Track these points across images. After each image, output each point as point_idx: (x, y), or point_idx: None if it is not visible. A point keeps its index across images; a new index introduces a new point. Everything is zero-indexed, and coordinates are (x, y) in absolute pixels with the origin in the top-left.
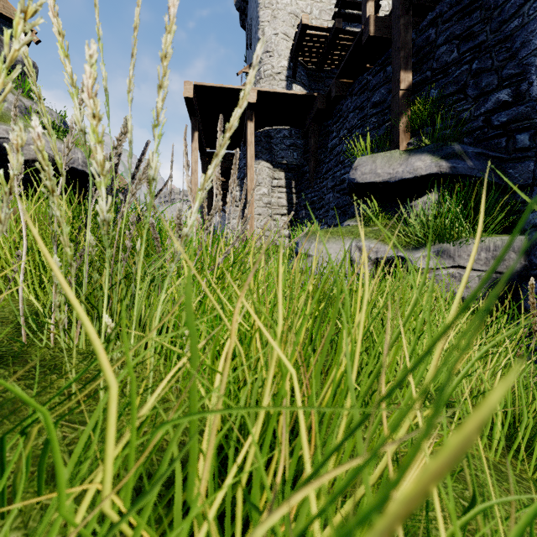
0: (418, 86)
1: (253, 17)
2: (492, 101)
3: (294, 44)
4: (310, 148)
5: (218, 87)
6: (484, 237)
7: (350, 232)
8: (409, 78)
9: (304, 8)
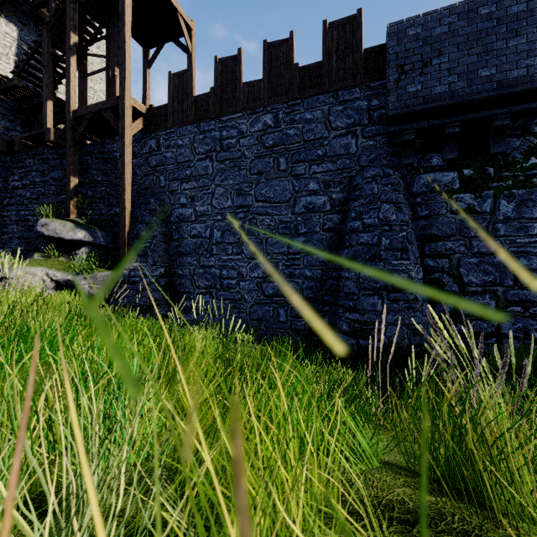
0: (82, 183)
1: None
2: (114, 211)
3: None
4: None
5: None
6: (102, 272)
7: (40, 265)
8: (77, 181)
9: None
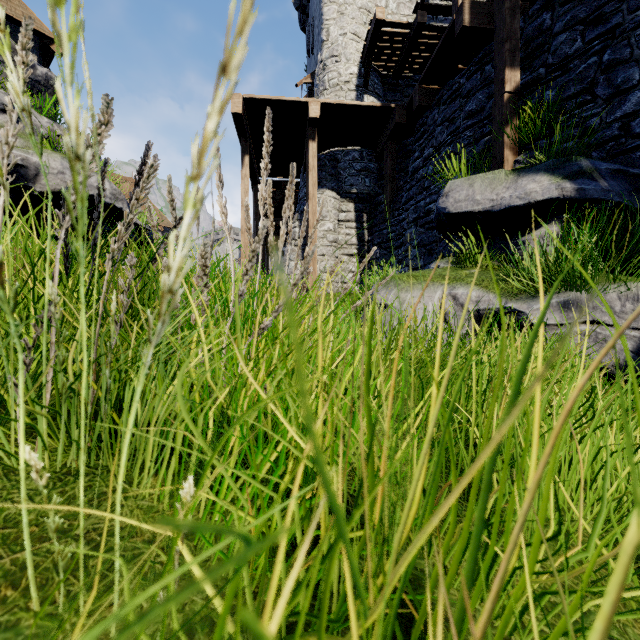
0: (527, 87)
1: (316, 15)
2: (631, 101)
3: (365, 46)
4: (385, 172)
5: (273, 100)
6: (630, 282)
7: (441, 277)
8: (517, 77)
9: (378, 2)
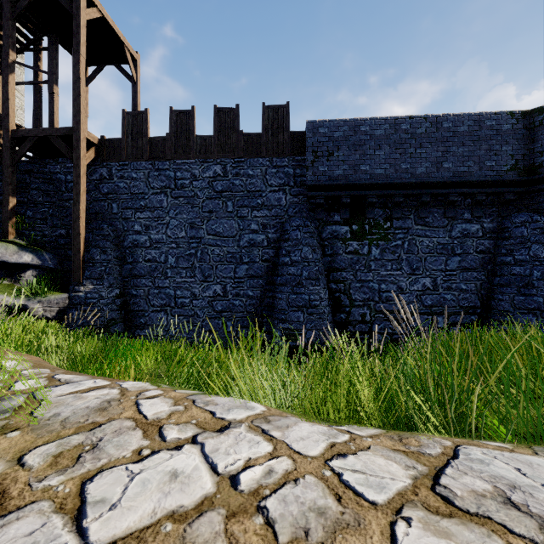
0: (19, 202)
1: None
2: (59, 232)
3: None
4: None
5: None
6: (56, 295)
7: None
8: (15, 201)
9: None
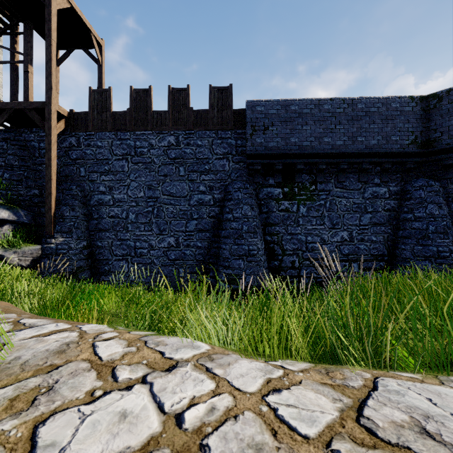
0: None
1: None
2: (33, 192)
3: None
4: None
5: None
6: (30, 247)
7: None
8: None
9: None
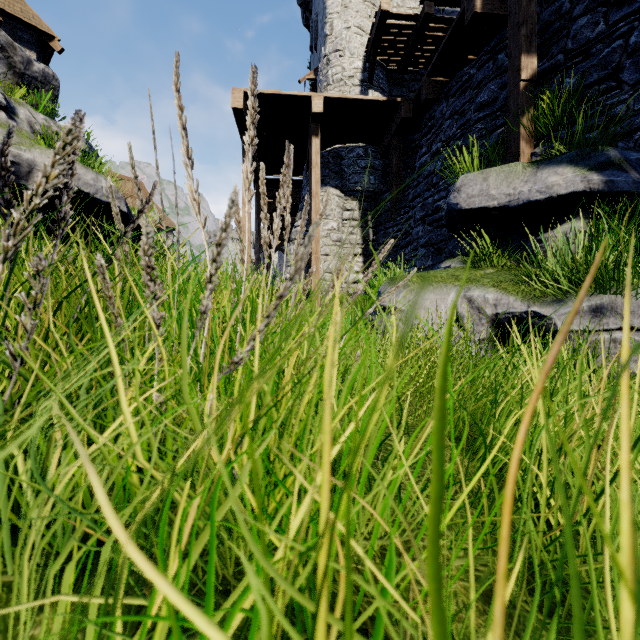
0: (544, 75)
1: (319, 10)
2: None
3: (370, 39)
4: (391, 169)
5: (275, 95)
6: None
7: (454, 277)
8: (534, 64)
9: None
